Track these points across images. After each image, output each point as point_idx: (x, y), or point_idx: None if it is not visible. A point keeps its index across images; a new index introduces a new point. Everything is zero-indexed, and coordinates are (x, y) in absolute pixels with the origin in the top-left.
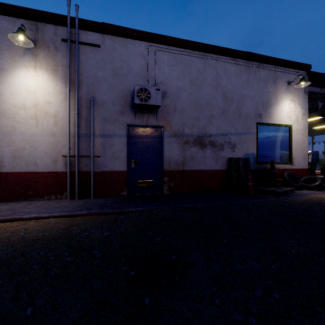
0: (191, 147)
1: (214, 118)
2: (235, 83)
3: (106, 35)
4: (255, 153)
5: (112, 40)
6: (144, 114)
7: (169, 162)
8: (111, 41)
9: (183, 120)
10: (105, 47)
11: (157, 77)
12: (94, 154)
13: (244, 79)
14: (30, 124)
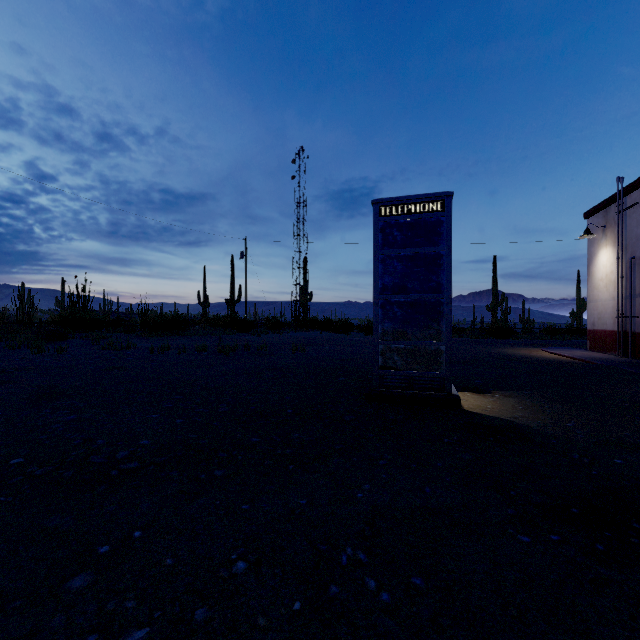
0: None
1: None
2: None
3: None
4: None
5: None
6: None
7: None
8: None
9: None
10: None
11: None
12: (635, 315)
13: None
14: (604, 292)
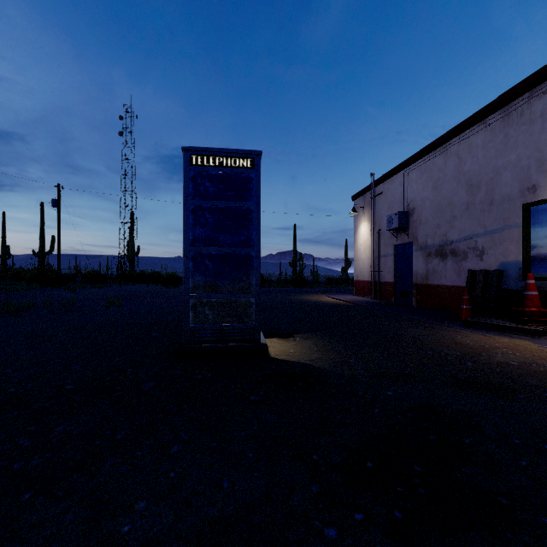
0: (433, 259)
1: (456, 219)
2: (484, 156)
3: (385, 182)
4: (521, 260)
5: (387, 184)
6: (402, 234)
7: (416, 276)
8: (387, 184)
9: (426, 231)
10: (385, 191)
11: (409, 197)
12: (381, 270)
13: (499, 142)
14: (363, 254)
